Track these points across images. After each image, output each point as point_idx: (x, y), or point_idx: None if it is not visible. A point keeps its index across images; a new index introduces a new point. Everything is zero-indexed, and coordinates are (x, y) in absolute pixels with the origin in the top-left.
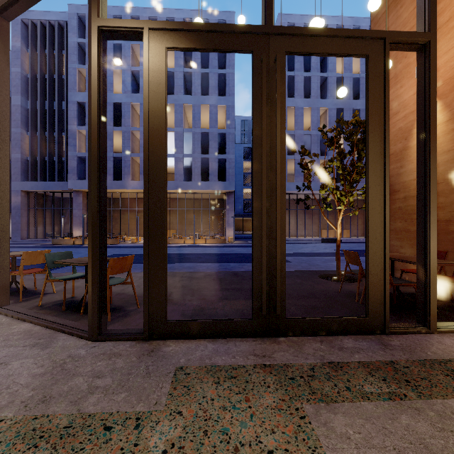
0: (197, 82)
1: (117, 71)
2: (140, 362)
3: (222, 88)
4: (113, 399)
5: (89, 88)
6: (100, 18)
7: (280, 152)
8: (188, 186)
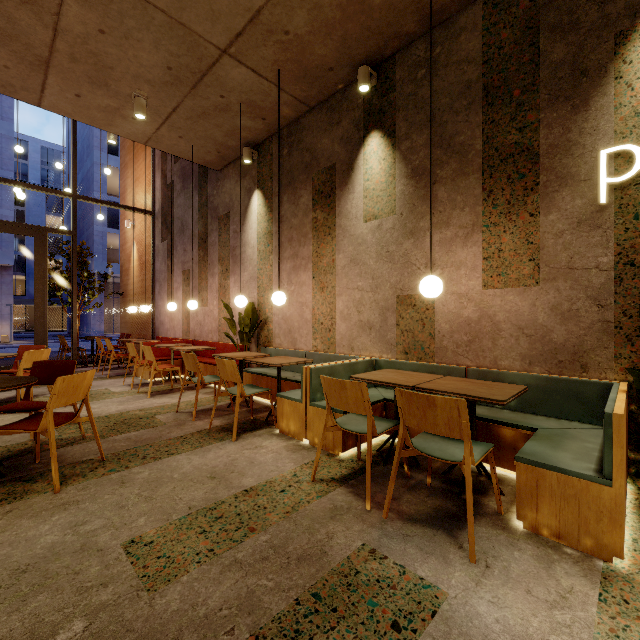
0: None
1: None
2: None
3: None
4: None
5: None
6: None
7: None
8: None
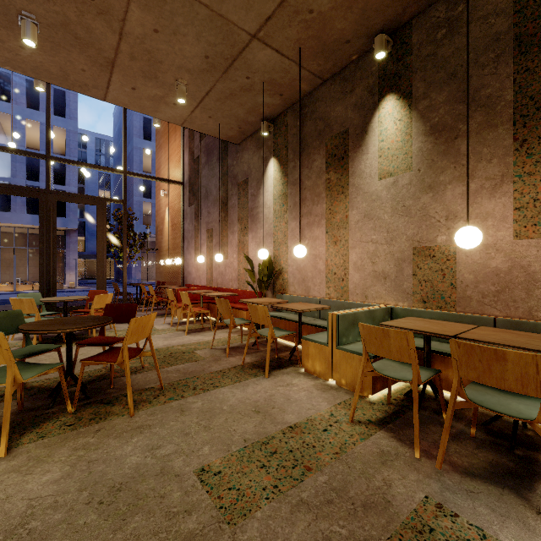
0: (20, 89)
1: None
2: None
3: (61, 103)
4: None
5: None
6: None
7: (54, 240)
8: (4, 218)
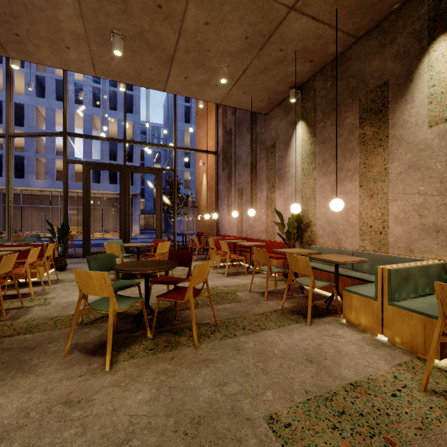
0: (106, 98)
1: (19, 72)
2: (84, 259)
3: (130, 104)
4: (80, 261)
5: (63, 180)
6: (68, 159)
7: (129, 201)
8: (97, 187)
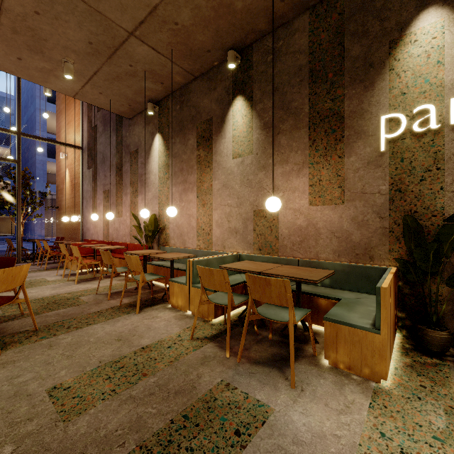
0: None
1: None
2: None
3: None
4: None
5: None
6: None
7: None
8: None
